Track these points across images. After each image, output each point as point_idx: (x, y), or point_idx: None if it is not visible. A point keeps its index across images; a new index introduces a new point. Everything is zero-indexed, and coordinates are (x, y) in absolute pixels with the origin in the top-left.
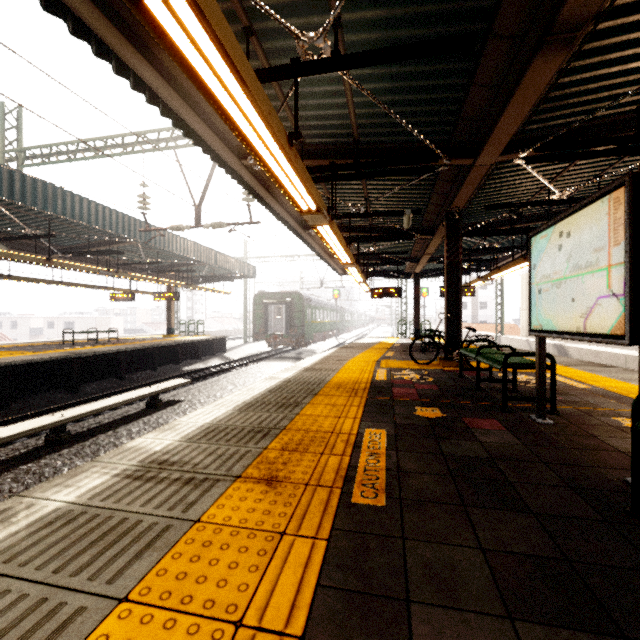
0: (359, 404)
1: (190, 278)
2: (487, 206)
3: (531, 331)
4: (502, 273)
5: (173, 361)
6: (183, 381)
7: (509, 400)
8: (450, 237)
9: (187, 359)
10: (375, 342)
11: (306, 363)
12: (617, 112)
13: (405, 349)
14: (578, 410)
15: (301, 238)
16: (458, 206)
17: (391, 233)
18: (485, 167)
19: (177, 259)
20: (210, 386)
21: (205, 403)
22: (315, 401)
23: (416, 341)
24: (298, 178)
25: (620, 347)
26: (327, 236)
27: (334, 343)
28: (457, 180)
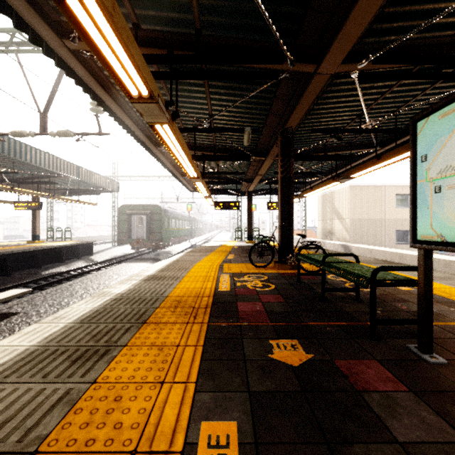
0: (197, 340)
1: (55, 190)
2: (313, 129)
3: (417, 242)
4: (313, 192)
5: (33, 266)
6: (20, 291)
7: (378, 324)
8: (283, 155)
9: (50, 263)
10: (218, 245)
11: (152, 270)
12: (438, 36)
13: (243, 251)
14: (440, 327)
15: (153, 154)
16: (291, 126)
17: (232, 153)
18: (325, 77)
19: (38, 171)
20: (60, 292)
21: (45, 313)
22: (138, 338)
23: (250, 244)
24: (110, 26)
25: (380, 245)
26: (170, 142)
27: (187, 245)
28: (293, 98)
